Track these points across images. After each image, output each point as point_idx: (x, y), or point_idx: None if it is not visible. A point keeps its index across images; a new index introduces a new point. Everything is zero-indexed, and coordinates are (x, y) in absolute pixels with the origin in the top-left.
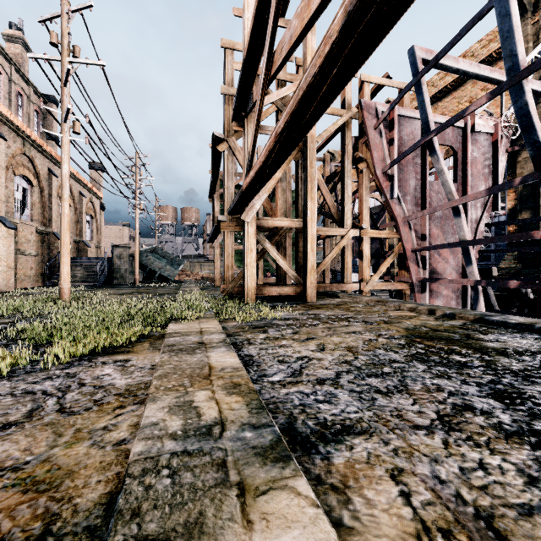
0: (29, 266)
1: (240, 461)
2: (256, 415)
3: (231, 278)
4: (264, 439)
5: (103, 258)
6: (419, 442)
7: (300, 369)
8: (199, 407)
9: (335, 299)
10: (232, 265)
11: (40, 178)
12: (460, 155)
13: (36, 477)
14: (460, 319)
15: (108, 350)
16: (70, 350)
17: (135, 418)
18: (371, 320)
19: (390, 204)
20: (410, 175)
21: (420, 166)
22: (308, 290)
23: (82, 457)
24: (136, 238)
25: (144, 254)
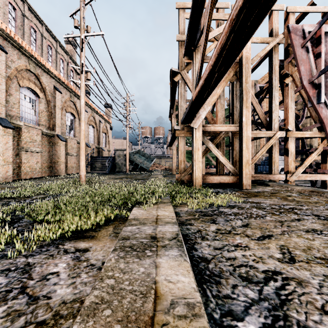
0: (73, 162)
1: None
2: None
3: (183, 169)
4: None
5: (109, 157)
6: None
7: (281, 306)
8: None
9: (266, 187)
10: (184, 160)
11: (79, 113)
12: None
13: None
14: None
15: (79, 233)
16: (44, 234)
17: None
18: (321, 214)
19: (317, 109)
20: None
21: None
22: (244, 179)
23: None
24: (127, 145)
25: (132, 154)
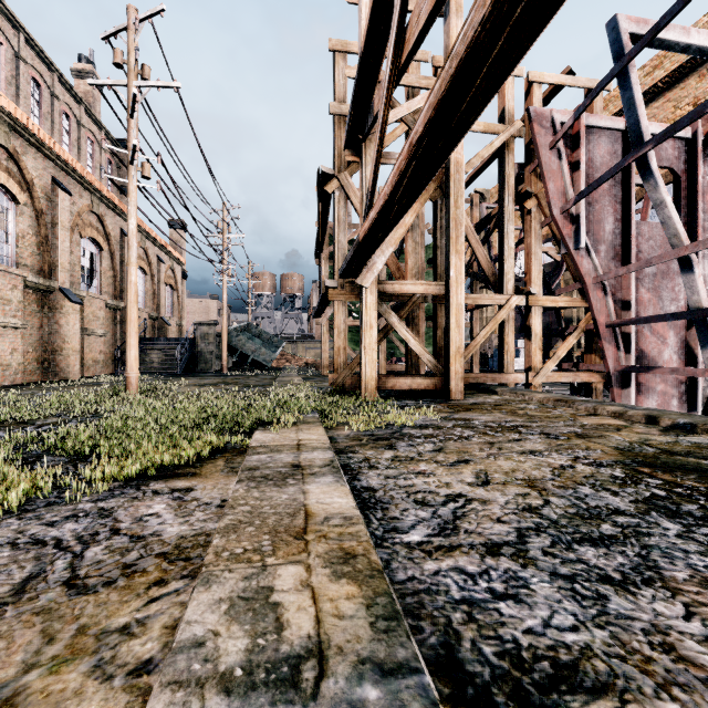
0: (97, 349)
1: None
2: (385, 636)
3: (343, 365)
4: None
5: (184, 338)
6: None
7: (454, 521)
8: (281, 604)
9: (491, 396)
10: (345, 348)
11: (111, 241)
12: (685, 181)
13: None
14: (705, 433)
15: (167, 470)
16: (112, 471)
17: (178, 608)
18: (555, 432)
19: (575, 258)
20: (605, 214)
21: (621, 199)
22: (452, 383)
23: (68, 701)
24: (223, 313)
25: (234, 334)
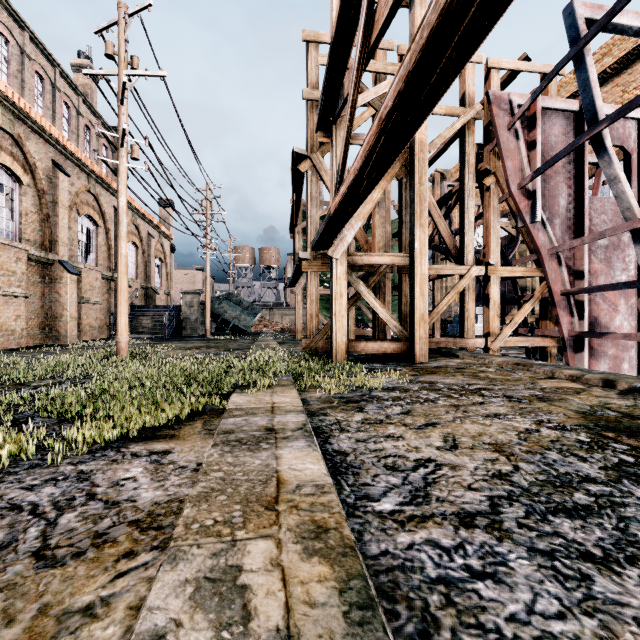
0: (94, 316)
1: None
2: (360, 630)
3: (315, 331)
4: None
5: (171, 306)
6: None
7: (425, 487)
8: (249, 587)
9: (453, 360)
10: (317, 315)
11: (106, 218)
12: (635, 159)
13: None
14: None
15: (147, 432)
16: (93, 433)
17: (144, 585)
18: (516, 395)
19: (531, 231)
20: (559, 189)
21: (574, 176)
22: (417, 347)
23: None
24: (207, 283)
25: (217, 302)
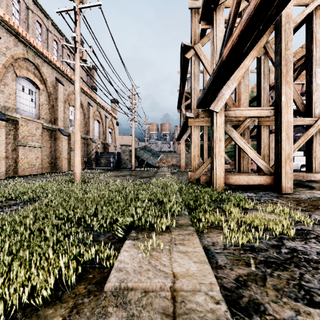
0: None
1: None
2: None
3: (197, 166)
4: None
5: (114, 152)
6: None
7: None
8: None
9: (313, 191)
10: (198, 155)
11: (83, 108)
12: None
13: None
14: None
15: None
16: None
17: None
18: None
19: None
20: None
21: None
22: (283, 180)
23: None
24: (132, 140)
25: (138, 150)
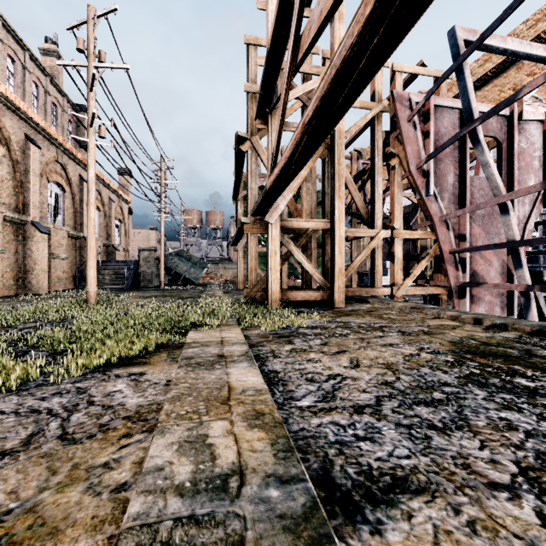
0: (61, 269)
1: (263, 541)
2: (283, 461)
3: (254, 282)
4: (294, 502)
5: (130, 261)
6: (503, 512)
7: (333, 392)
8: (213, 444)
9: (364, 305)
10: (256, 269)
11: (72, 185)
12: (505, 147)
13: (14, 536)
14: (513, 330)
15: (124, 360)
16: (84, 361)
17: (141, 451)
18: (408, 330)
19: (426, 203)
20: (448, 170)
21: (459, 159)
22: (336, 295)
23: (72, 508)
24: (161, 242)
25: (170, 257)
